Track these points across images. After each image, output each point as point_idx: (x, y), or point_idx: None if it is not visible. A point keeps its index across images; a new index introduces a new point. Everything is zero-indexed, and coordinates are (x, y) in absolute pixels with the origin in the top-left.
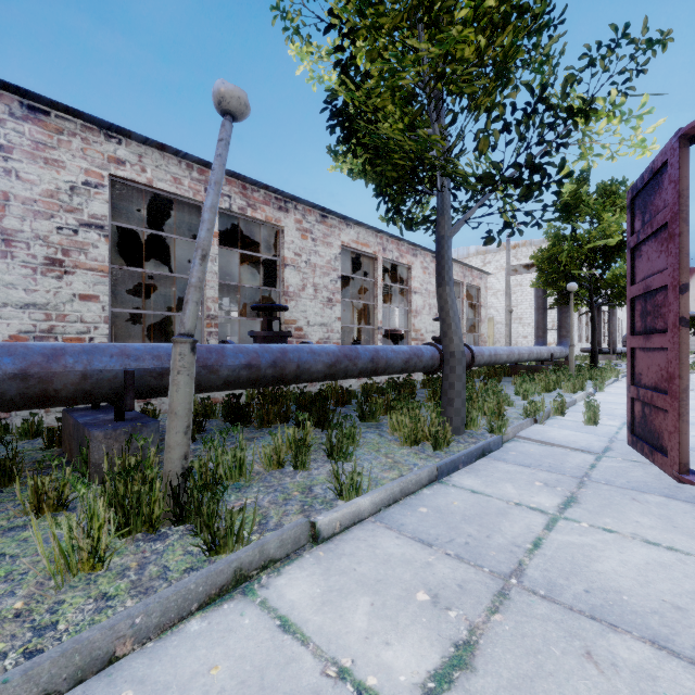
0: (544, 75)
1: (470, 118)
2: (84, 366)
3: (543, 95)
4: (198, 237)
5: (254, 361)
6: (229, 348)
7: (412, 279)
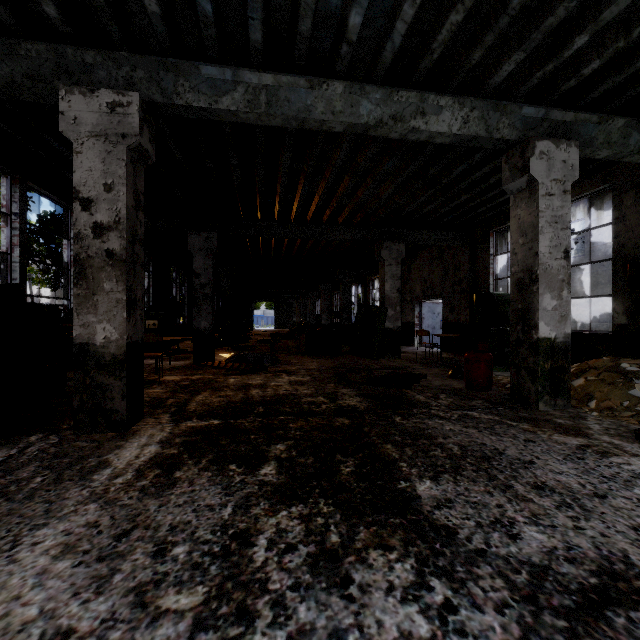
0: None
1: None
2: None
3: None
4: None
5: None
6: None
7: None
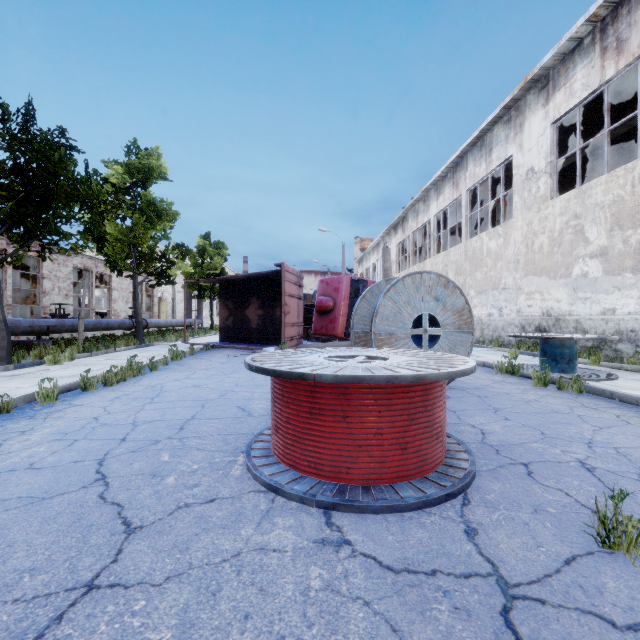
0: (169, 239)
1: (144, 262)
2: (39, 324)
3: (166, 250)
4: (83, 297)
5: (73, 324)
6: (66, 320)
7: (112, 282)
